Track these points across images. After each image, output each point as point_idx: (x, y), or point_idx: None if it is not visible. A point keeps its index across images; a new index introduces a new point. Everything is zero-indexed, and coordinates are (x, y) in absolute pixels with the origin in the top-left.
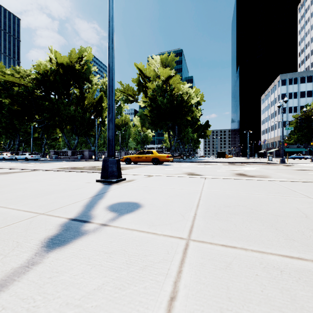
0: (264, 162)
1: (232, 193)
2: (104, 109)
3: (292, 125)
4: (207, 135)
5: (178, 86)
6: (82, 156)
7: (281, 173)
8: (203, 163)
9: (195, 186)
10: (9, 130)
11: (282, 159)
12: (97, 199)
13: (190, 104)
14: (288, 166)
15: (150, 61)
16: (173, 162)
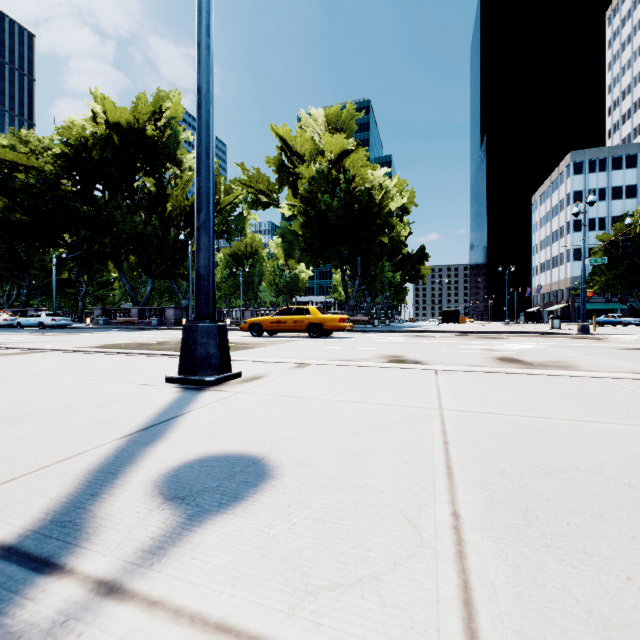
0: (545, 332)
1: (527, 418)
2: None
3: (595, 256)
4: (422, 275)
5: (362, 173)
6: (161, 320)
7: (598, 358)
8: (415, 333)
9: (419, 394)
10: (6, 264)
11: (584, 326)
12: (141, 442)
13: (387, 212)
14: (599, 339)
15: (305, 121)
16: (352, 332)
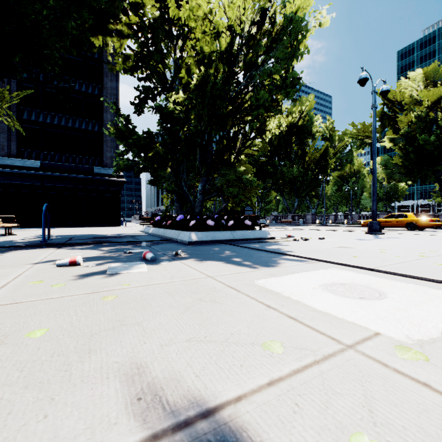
0: None
1: None
2: (330, 163)
3: None
4: None
5: None
6: (304, 221)
7: None
8: None
9: (437, 237)
10: None
11: None
12: (376, 236)
13: None
14: None
15: (403, 86)
16: None
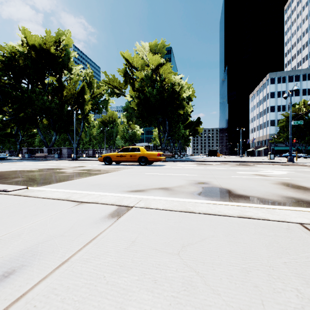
0: (270, 161)
1: None
2: (86, 102)
3: (281, 123)
4: (198, 132)
5: (169, 77)
6: (60, 155)
7: None
8: (199, 162)
9: None
10: None
11: (291, 158)
12: None
13: (182, 98)
14: (309, 166)
15: (138, 47)
16: (164, 161)
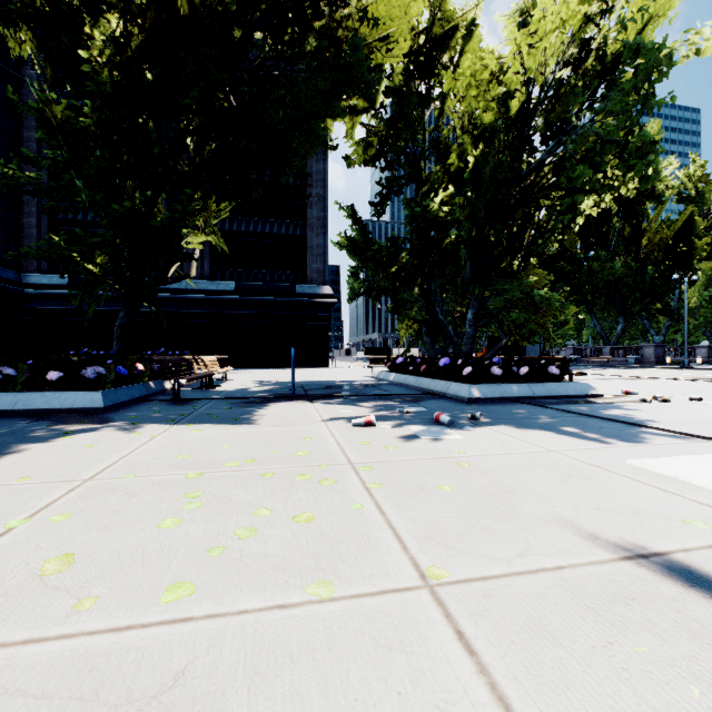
0: None
1: None
2: (699, 247)
3: None
4: None
5: None
6: (637, 358)
7: None
8: None
9: None
10: None
11: None
12: None
13: None
14: None
15: None
16: None
